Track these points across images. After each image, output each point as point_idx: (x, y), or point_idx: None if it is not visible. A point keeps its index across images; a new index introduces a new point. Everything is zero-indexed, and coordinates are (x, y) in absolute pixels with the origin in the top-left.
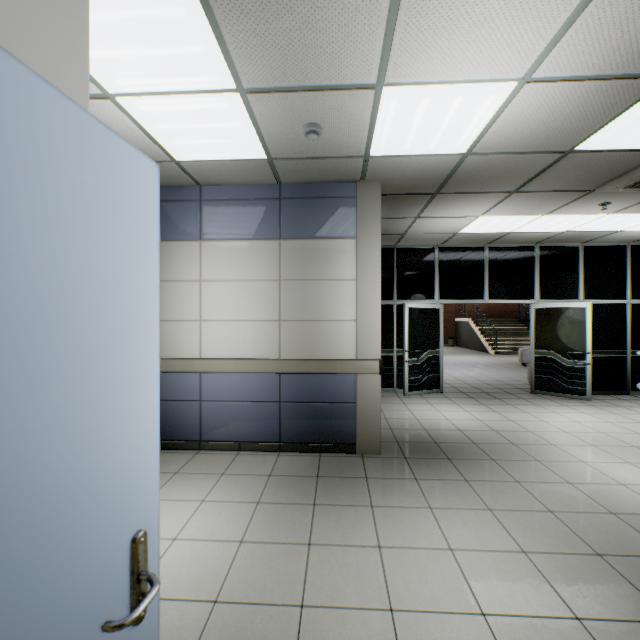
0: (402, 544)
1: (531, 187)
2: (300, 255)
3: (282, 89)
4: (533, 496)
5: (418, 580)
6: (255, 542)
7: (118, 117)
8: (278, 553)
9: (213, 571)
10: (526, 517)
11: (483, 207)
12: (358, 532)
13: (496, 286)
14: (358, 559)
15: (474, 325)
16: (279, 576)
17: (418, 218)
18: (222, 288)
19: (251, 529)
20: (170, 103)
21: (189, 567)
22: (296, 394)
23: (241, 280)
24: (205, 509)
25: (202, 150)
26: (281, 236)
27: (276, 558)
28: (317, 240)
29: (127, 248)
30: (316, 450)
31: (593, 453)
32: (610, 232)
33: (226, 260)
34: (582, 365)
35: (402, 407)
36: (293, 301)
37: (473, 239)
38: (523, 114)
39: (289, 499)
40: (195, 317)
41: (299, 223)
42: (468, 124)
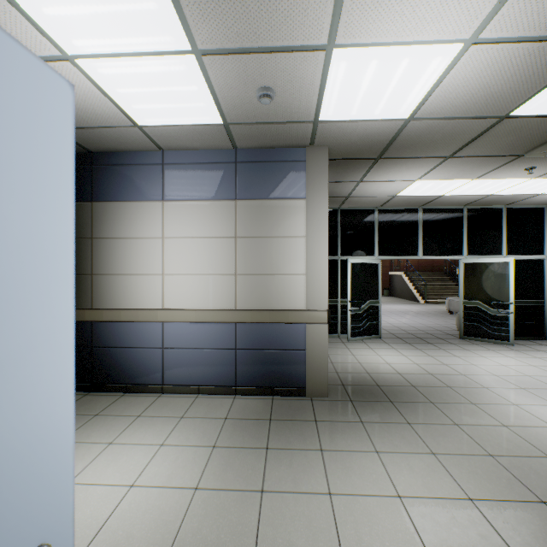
0: (352, 491)
1: (465, 152)
2: (254, 214)
3: (236, 51)
4: (473, 439)
5: (369, 531)
6: (209, 489)
7: (80, 80)
8: (231, 501)
9: (167, 521)
10: (468, 461)
11: (420, 171)
12: (309, 478)
13: (429, 243)
14: (309, 508)
15: (406, 278)
16: (232, 527)
17: (361, 182)
18: (183, 244)
19: (206, 475)
20: (128, 65)
21: (143, 517)
22: (250, 342)
23: (200, 237)
24: (163, 453)
25: (162, 115)
26: (237, 197)
27: (229, 507)
28: (270, 200)
29: (17, 181)
30: (269, 393)
31: (523, 396)
32: (531, 195)
33: (186, 219)
34: (506, 314)
35: (346, 352)
36: (248, 256)
37: (409, 202)
38: (466, 78)
39: (243, 443)
40: (158, 271)
41: (253, 185)
42: (413, 88)
